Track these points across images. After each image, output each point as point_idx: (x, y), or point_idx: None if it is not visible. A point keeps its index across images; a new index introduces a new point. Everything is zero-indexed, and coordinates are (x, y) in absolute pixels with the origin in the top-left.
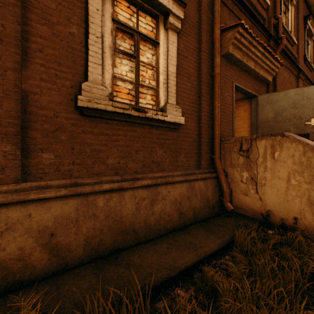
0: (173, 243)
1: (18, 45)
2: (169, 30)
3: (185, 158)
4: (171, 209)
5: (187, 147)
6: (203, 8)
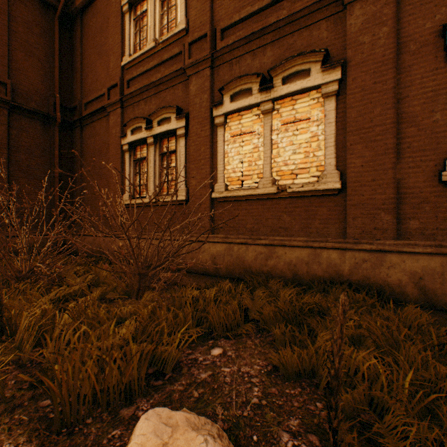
0: None
1: (394, 152)
2: None
3: None
4: None
5: None
6: None
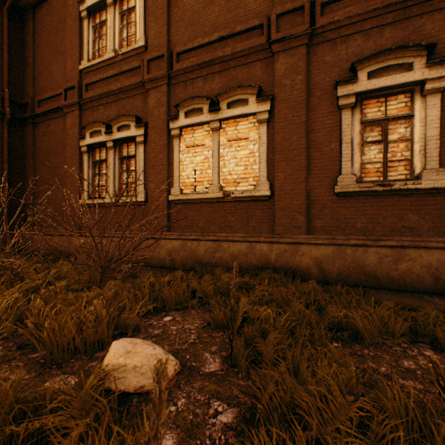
0: (414, 297)
1: (305, 169)
2: (426, 96)
3: None
4: (421, 271)
5: None
6: None
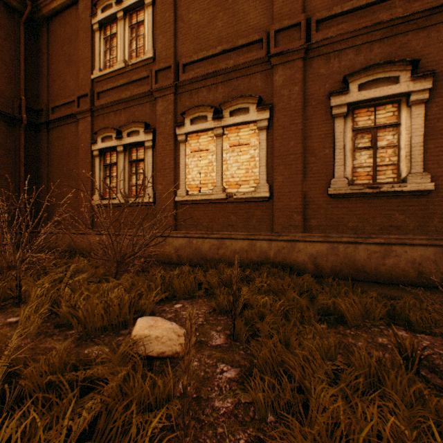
0: (399, 289)
1: (302, 173)
2: (411, 106)
3: (441, 223)
4: (405, 266)
5: None
6: None
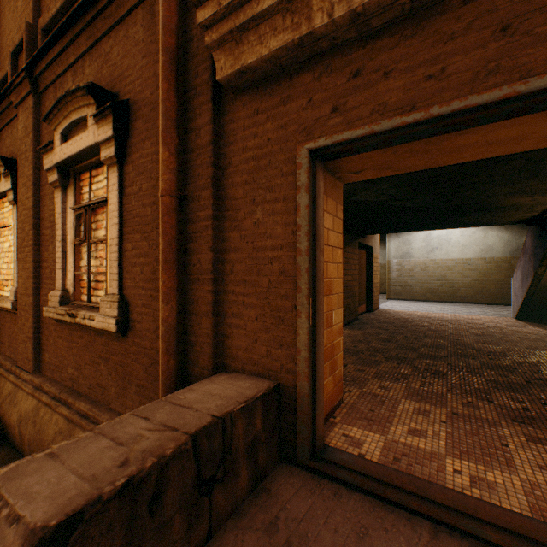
0: None
1: (33, 277)
2: (109, 170)
3: (139, 396)
4: None
5: (142, 374)
6: (158, 48)
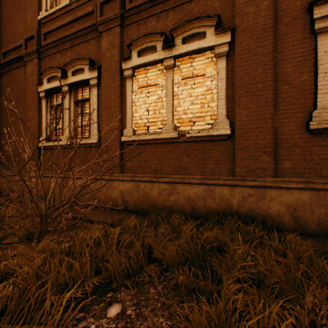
0: None
1: (272, 105)
2: None
3: None
4: None
5: None
6: None
